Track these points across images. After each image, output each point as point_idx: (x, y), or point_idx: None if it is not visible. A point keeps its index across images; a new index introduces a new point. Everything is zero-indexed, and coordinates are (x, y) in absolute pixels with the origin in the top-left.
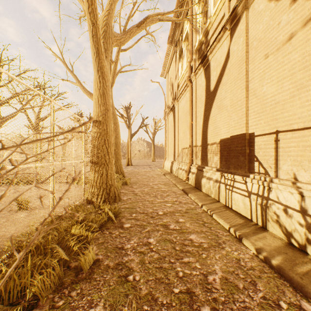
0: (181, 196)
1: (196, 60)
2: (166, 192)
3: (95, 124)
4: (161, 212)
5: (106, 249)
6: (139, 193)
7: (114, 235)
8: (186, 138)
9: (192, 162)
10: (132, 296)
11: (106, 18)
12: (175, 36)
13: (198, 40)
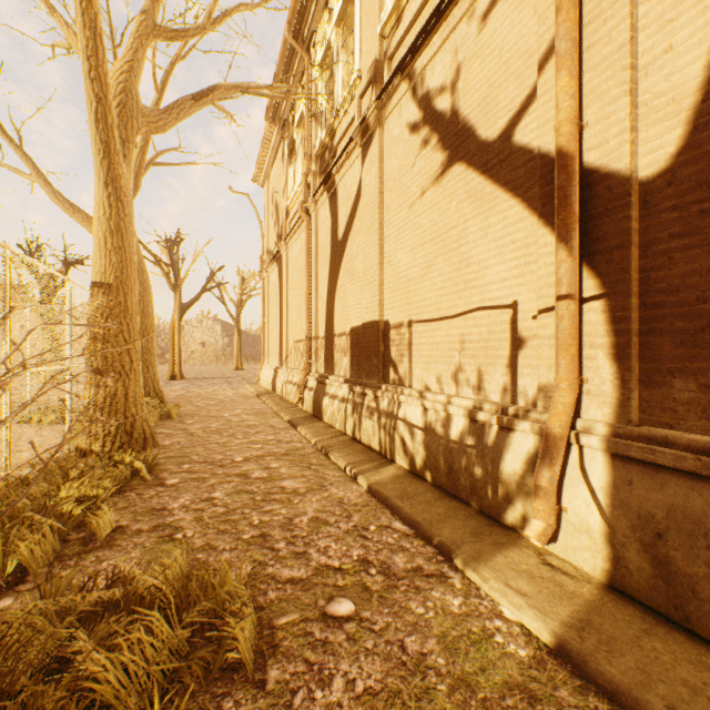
0: (284, 431)
1: (316, 173)
2: (256, 427)
3: (97, 291)
4: (240, 458)
5: (133, 514)
6: (198, 432)
7: (148, 496)
8: (301, 321)
9: (311, 368)
10: (181, 550)
11: (126, 77)
12: (281, 110)
13: (320, 139)
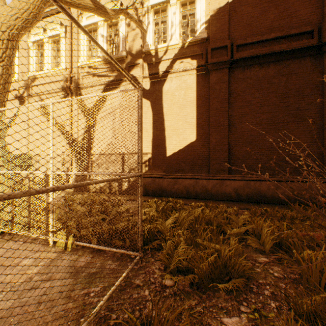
0: None
1: None
2: None
3: None
4: None
5: None
6: None
7: None
8: None
9: None
10: None
11: None
12: None
13: None
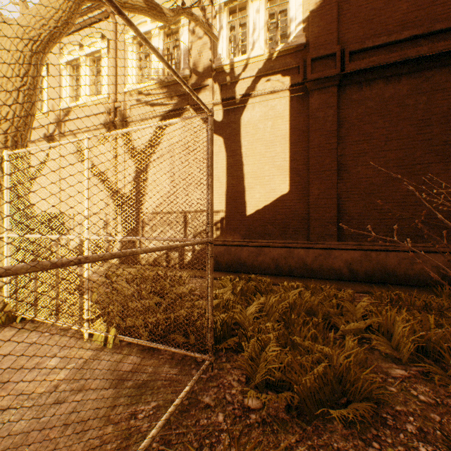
0: None
1: None
2: None
3: None
4: None
5: None
6: None
7: None
8: None
9: None
10: None
11: None
12: None
13: None
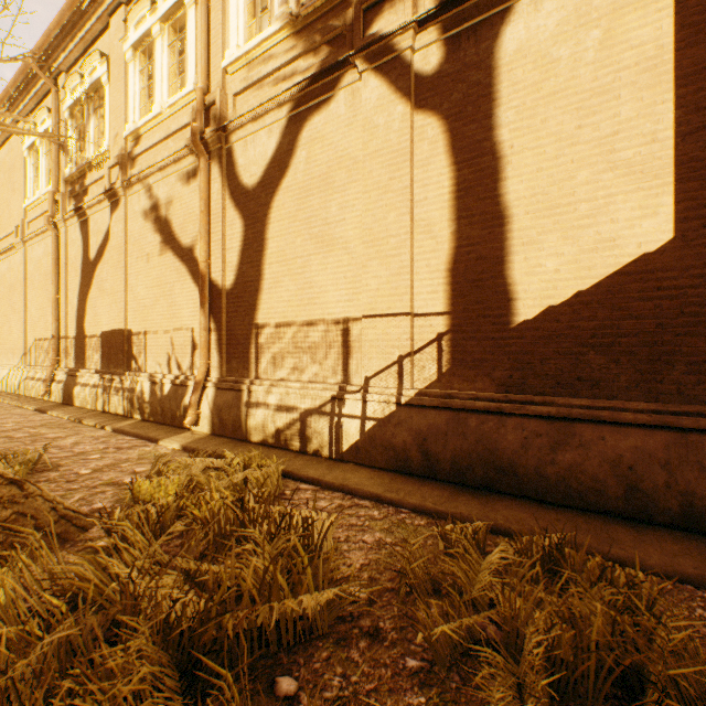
0: (34, 416)
1: (66, 195)
2: None
3: None
4: None
5: None
6: None
7: None
8: (47, 321)
9: (60, 364)
10: None
11: None
12: (17, 107)
13: (71, 170)
